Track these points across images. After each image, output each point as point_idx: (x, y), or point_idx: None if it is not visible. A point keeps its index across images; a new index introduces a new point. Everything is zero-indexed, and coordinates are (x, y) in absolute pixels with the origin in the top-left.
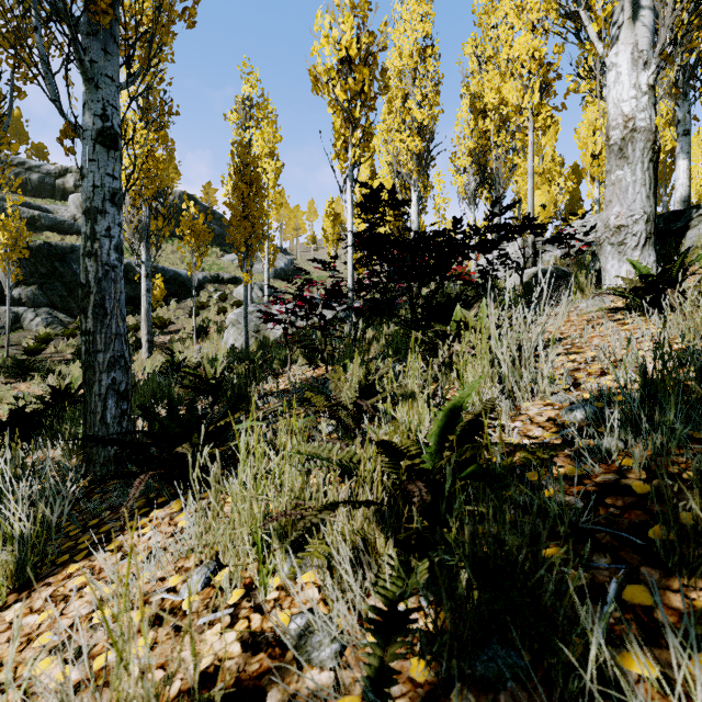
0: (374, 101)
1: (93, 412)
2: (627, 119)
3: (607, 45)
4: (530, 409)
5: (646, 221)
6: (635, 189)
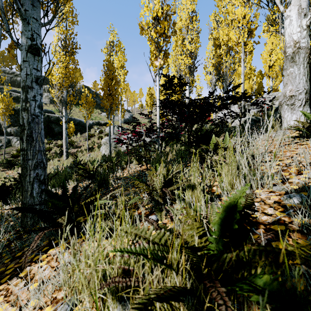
0: (169, 38)
1: (26, 191)
2: (296, 42)
3: (285, 6)
4: (261, 194)
5: (305, 93)
6: (300, 77)
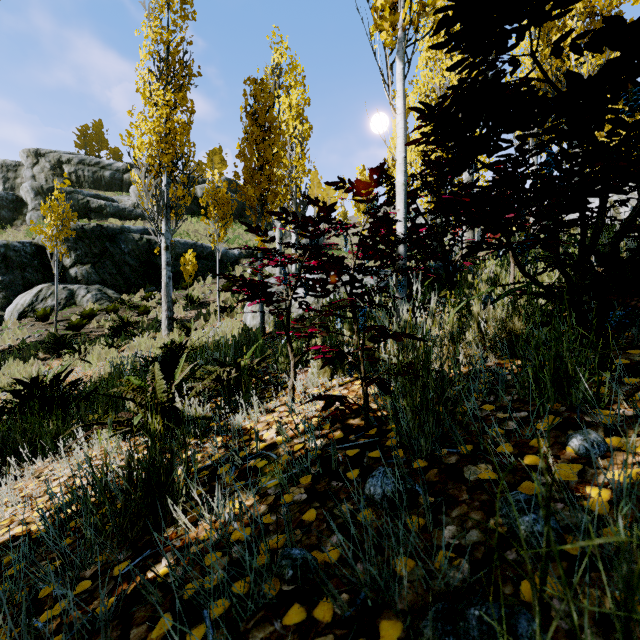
0: None
1: None
2: None
3: None
4: None
5: None
6: None
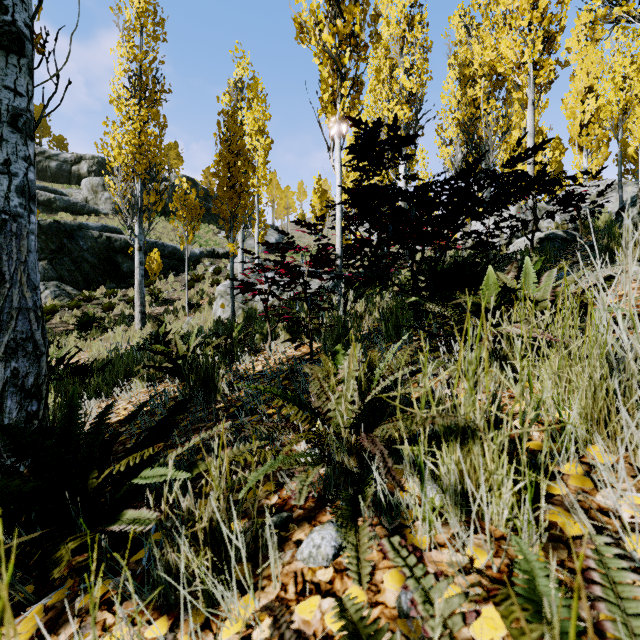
0: (364, 51)
1: None
2: None
3: None
4: None
5: None
6: None
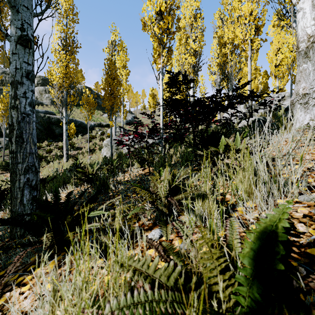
0: (173, 35)
1: (15, 198)
2: (310, 36)
3: None
4: None
5: None
6: (314, 73)
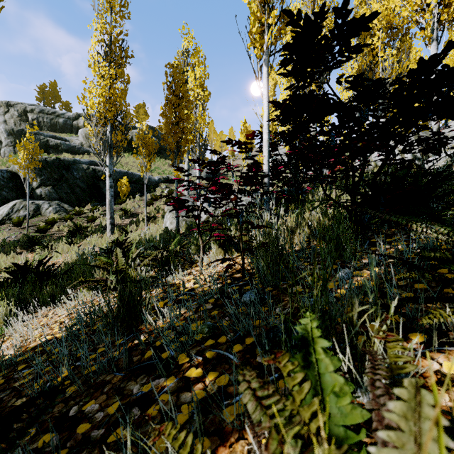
0: None
1: None
2: None
3: None
4: None
5: None
6: None
